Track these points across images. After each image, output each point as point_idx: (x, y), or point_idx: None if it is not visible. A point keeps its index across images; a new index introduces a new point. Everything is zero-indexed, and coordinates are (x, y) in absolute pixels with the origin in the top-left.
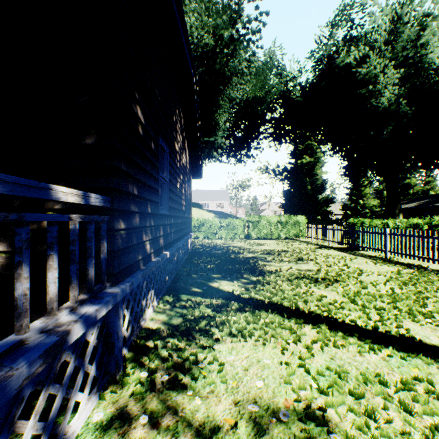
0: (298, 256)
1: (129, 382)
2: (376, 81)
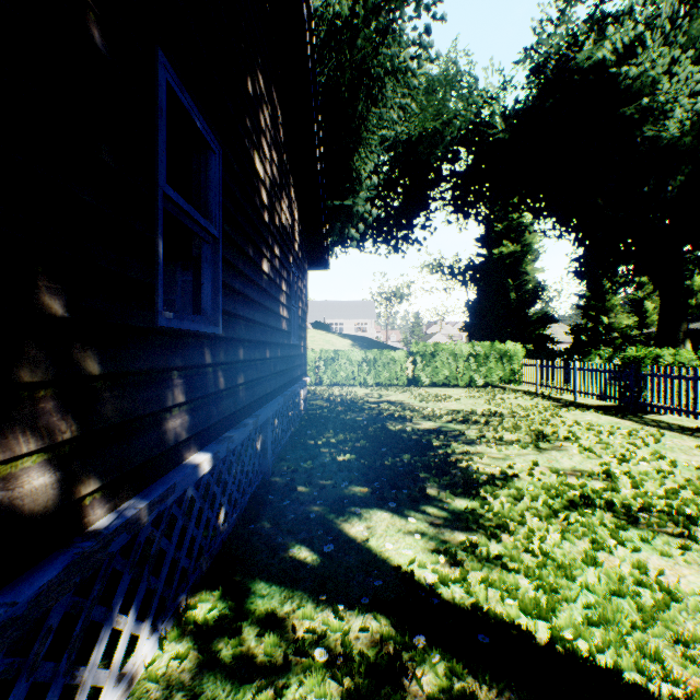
0: (533, 429)
1: None
2: (655, 91)
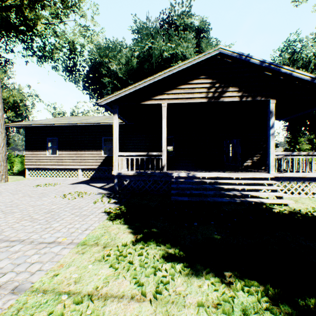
0: None
1: None
2: None
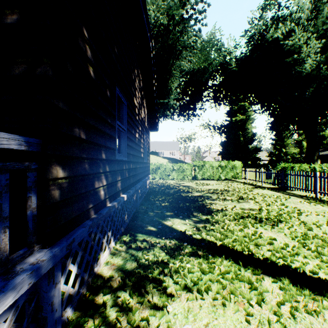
0: (239, 195)
1: None
2: (300, 51)
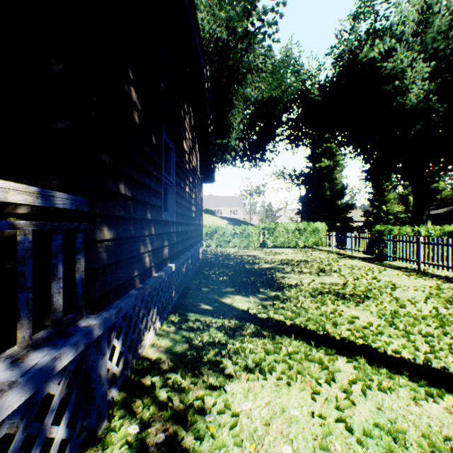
0: (320, 267)
1: (114, 442)
2: (403, 76)
